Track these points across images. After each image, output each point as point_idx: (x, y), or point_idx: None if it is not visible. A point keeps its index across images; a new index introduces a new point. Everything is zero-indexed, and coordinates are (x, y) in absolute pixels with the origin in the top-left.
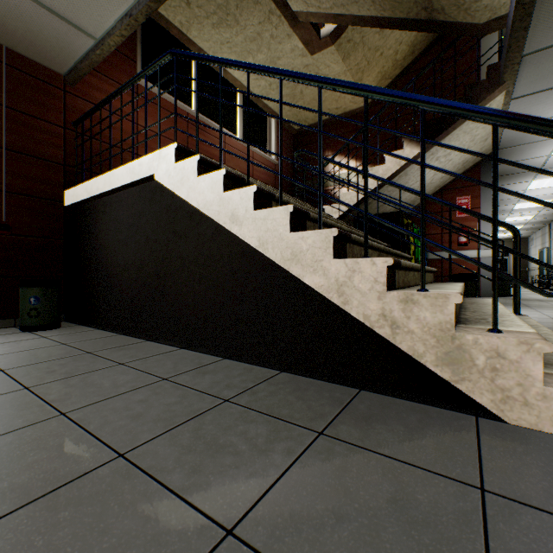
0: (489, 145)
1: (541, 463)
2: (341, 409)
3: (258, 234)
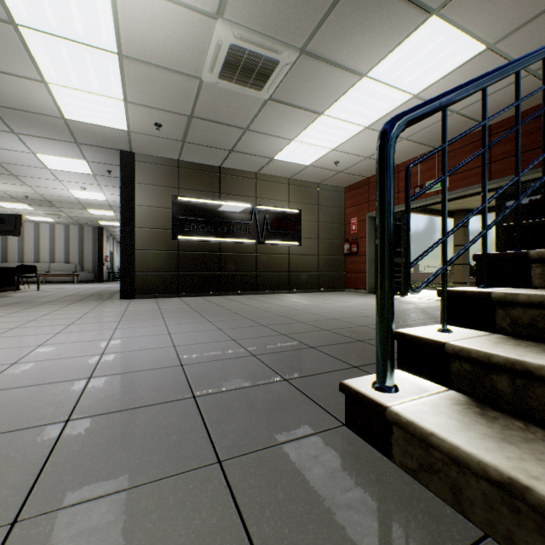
0: None
1: None
2: None
3: None
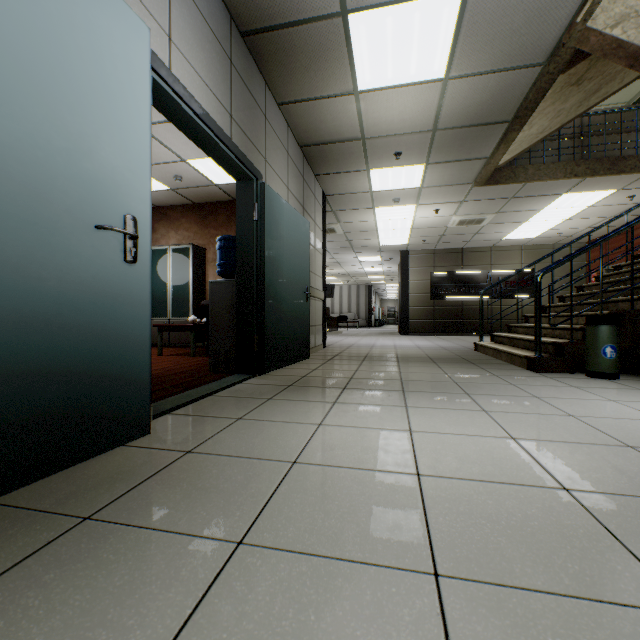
0: None
1: None
2: None
3: None
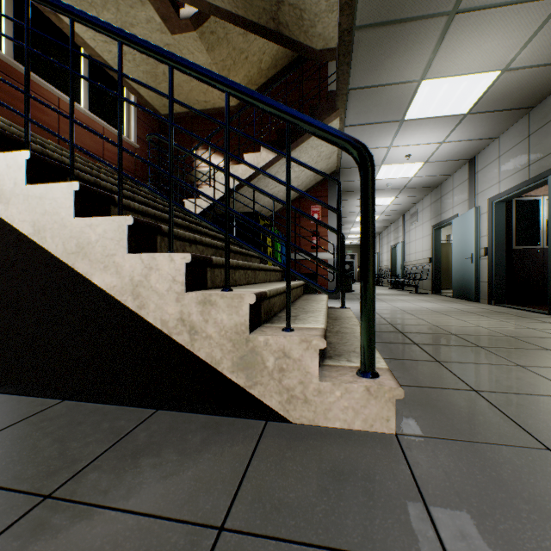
0: (333, 163)
1: (300, 467)
2: (111, 446)
3: (33, 217)
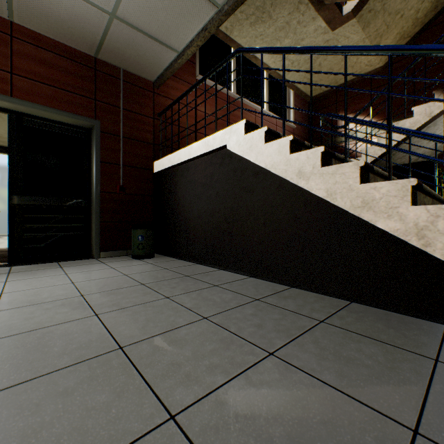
0: None
1: None
2: (440, 341)
3: (326, 186)
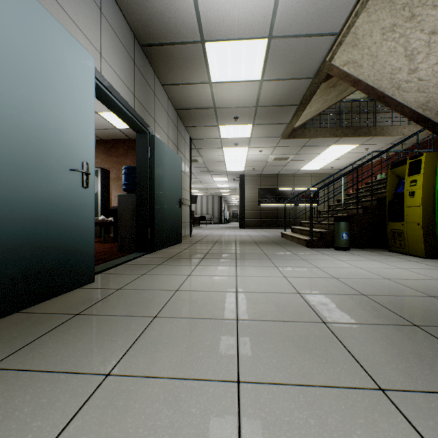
0: None
1: None
2: None
3: None
